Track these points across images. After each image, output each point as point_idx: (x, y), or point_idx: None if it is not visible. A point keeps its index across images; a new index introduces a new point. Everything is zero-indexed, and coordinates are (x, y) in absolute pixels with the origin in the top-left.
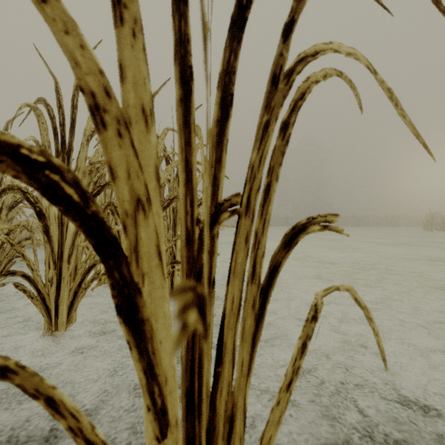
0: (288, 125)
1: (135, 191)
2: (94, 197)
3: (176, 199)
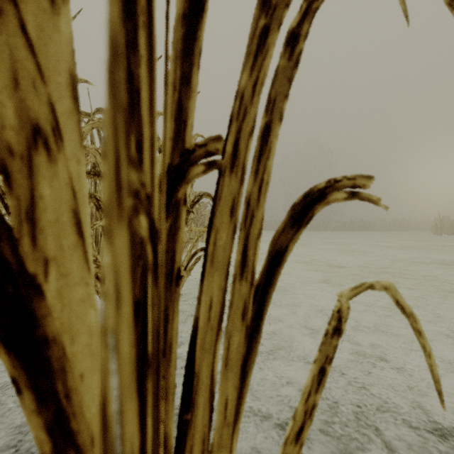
0: (297, 36)
1: (30, 113)
2: None
3: None
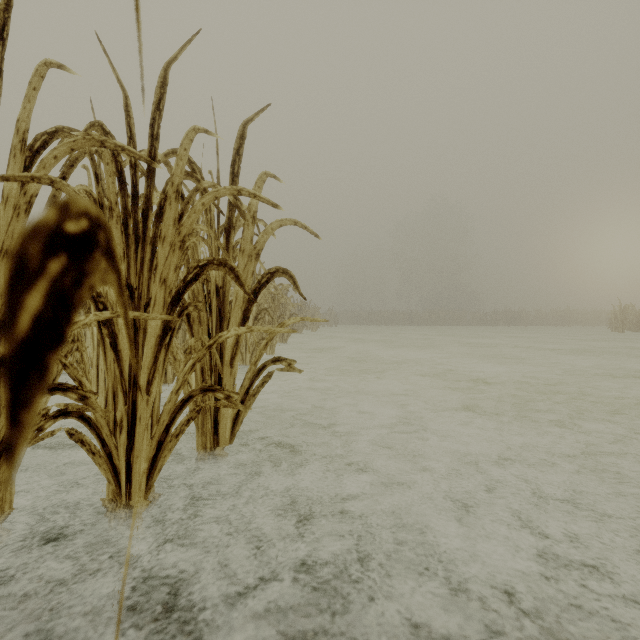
0: None
1: None
2: None
3: (211, 267)
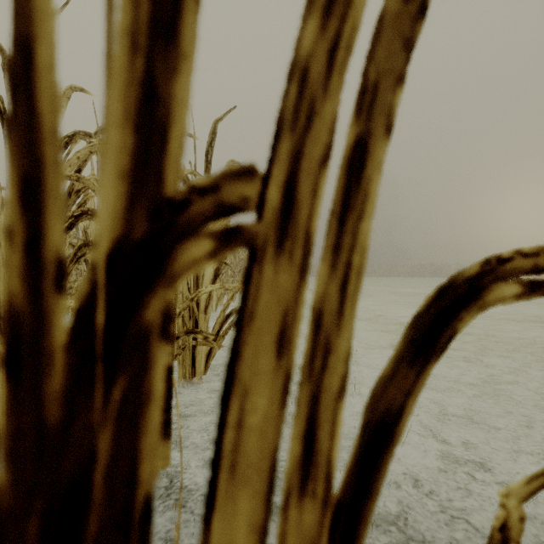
0: None
1: None
2: (65, 233)
3: None
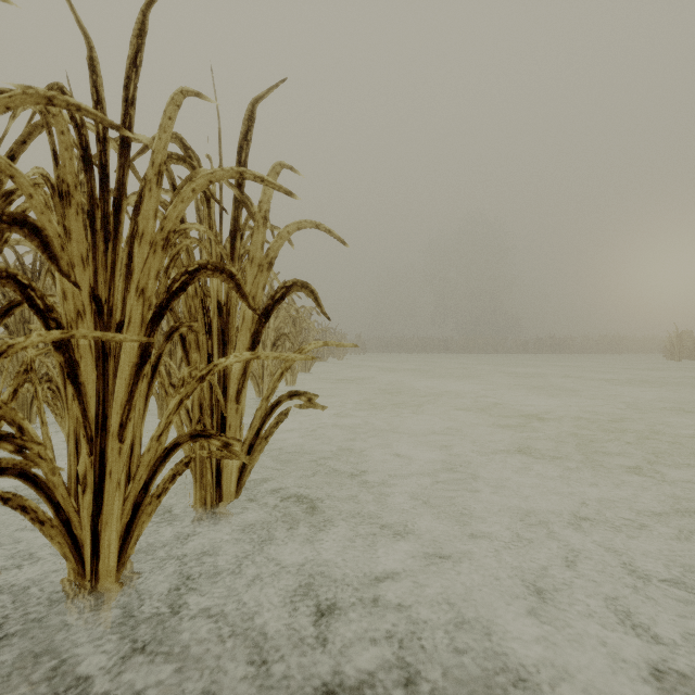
0: None
1: None
2: None
3: (204, 273)
